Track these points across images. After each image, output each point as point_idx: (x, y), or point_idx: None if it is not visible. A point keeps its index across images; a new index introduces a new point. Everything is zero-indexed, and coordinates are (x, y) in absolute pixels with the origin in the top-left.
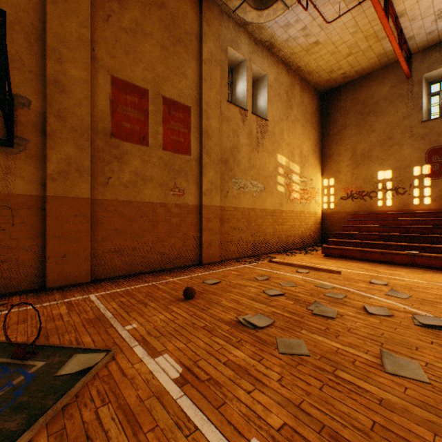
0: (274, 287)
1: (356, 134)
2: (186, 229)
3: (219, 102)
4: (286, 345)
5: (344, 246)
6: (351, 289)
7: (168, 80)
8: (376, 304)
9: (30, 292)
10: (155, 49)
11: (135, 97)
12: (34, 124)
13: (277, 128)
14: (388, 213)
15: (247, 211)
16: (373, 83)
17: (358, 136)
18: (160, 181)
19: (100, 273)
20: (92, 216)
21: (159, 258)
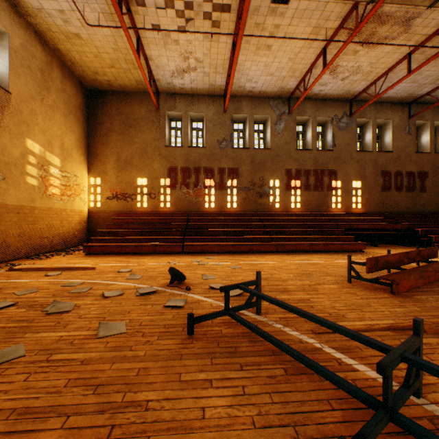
0: (5, 299)
1: (121, 141)
2: None
3: None
4: None
5: (107, 243)
6: (100, 281)
7: None
8: (115, 289)
9: None
10: None
11: None
12: None
13: (28, 107)
14: (145, 213)
15: None
16: (134, 102)
17: (123, 144)
18: None
19: None
20: None
21: None
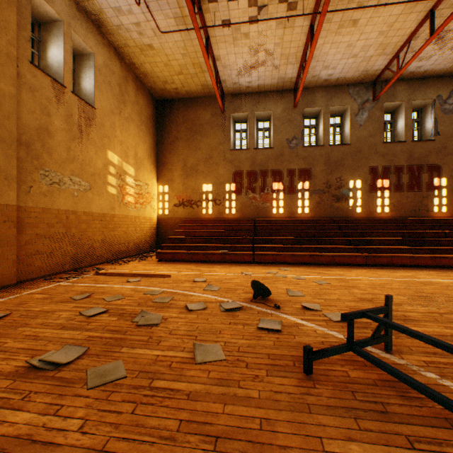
0: (97, 305)
1: (187, 148)
2: None
3: (16, 58)
4: (100, 375)
5: (177, 250)
6: (178, 290)
7: None
8: (196, 301)
9: None
10: None
11: None
12: None
13: (109, 120)
14: (210, 219)
15: (65, 214)
16: (199, 107)
17: (189, 150)
18: None
19: None
20: None
21: None
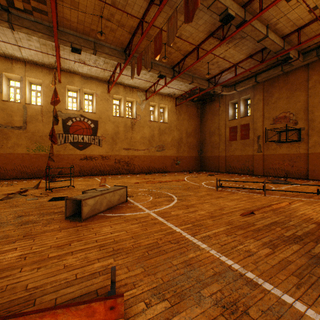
0: None
1: None
2: None
3: None
4: None
5: None
6: None
7: None
8: None
9: (304, 179)
10: None
11: None
12: (305, 134)
13: None
14: None
15: None
16: None
17: None
18: None
19: None
20: None
21: None
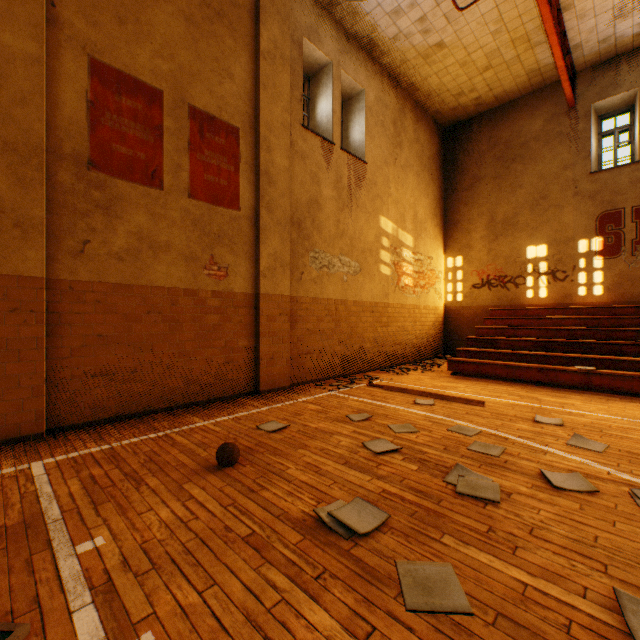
0: (381, 435)
1: (495, 190)
2: (232, 334)
3: (289, 125)
4: (420, 584)
5: (482, 358)
6: (510, 435)
7: (200, 79)
8: (559, 467)
9: None
10: (176, 22)
11: (138, 100)
12: None
13: (381, 175)
14: (542, 308)
15: (334, 305)
16: (520, 114)
17: (498, 193)
18: (185, 251)
19: (67, 416)
20: (50, 311)
21: (184, 385)
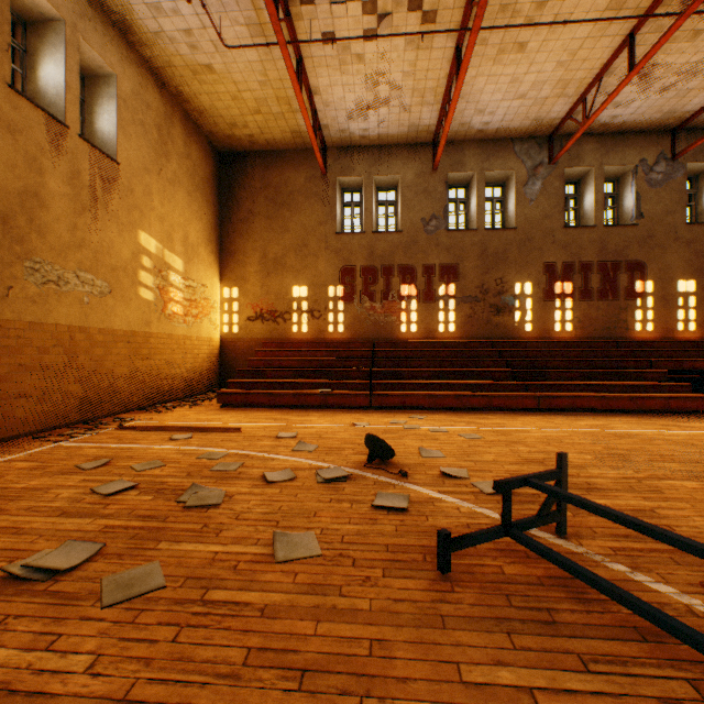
0: (120, 477)
1: (268, 229)
2: None
3: None
4: (123, 585)
5: (251, 388)
6: (252, 452)
7: None
8: (279, 467)
9: None
10: None
11: None
12: None
13: (141, 183)
14: (304, 341)
15: (68, 332)
16: (288, 166)
17: (271, 233)
18: None
19: None
20: None
21: None
